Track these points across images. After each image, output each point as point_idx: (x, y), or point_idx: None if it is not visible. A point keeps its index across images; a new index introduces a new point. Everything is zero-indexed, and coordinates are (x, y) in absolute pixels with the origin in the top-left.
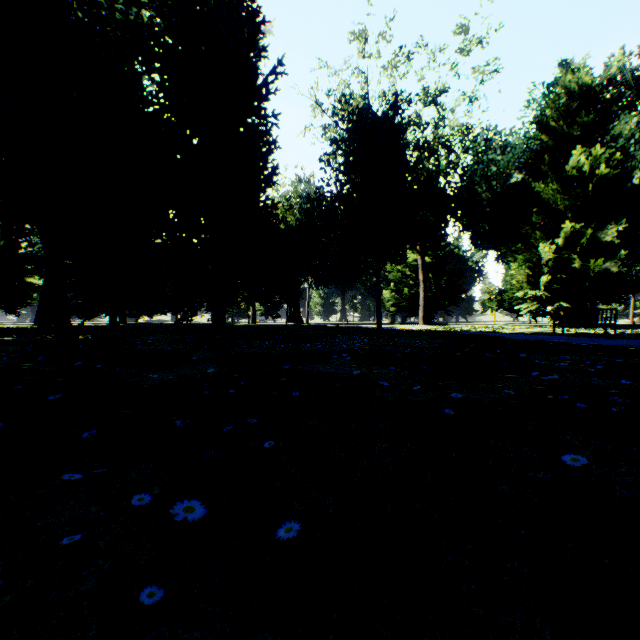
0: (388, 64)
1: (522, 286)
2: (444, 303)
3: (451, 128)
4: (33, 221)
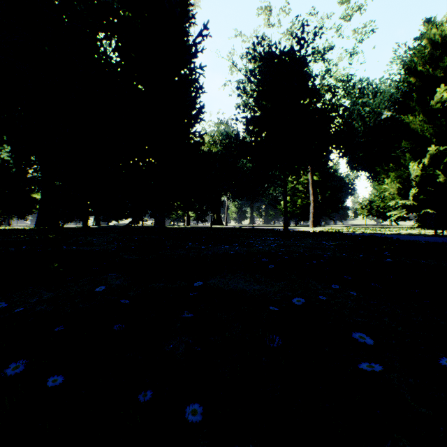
0: (287, 30)
1: (394, 197)
2: (328, 211)
3: (335, 78)
4: (35, 154)
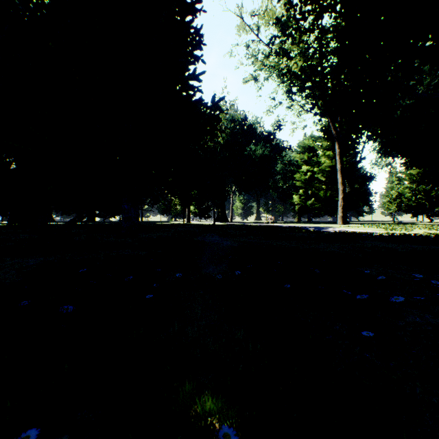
0: None
1: None
2: (358, 204)
3: None
4: None
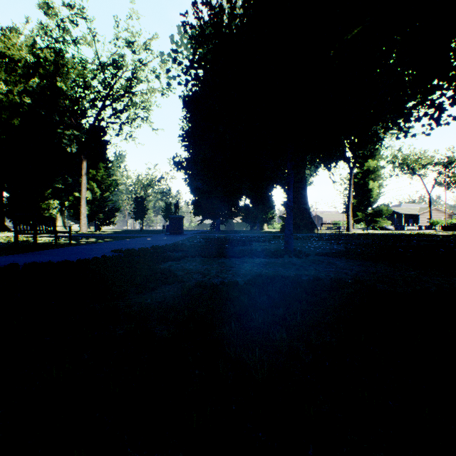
0: None
1: None
2: None
3: None
4: None
